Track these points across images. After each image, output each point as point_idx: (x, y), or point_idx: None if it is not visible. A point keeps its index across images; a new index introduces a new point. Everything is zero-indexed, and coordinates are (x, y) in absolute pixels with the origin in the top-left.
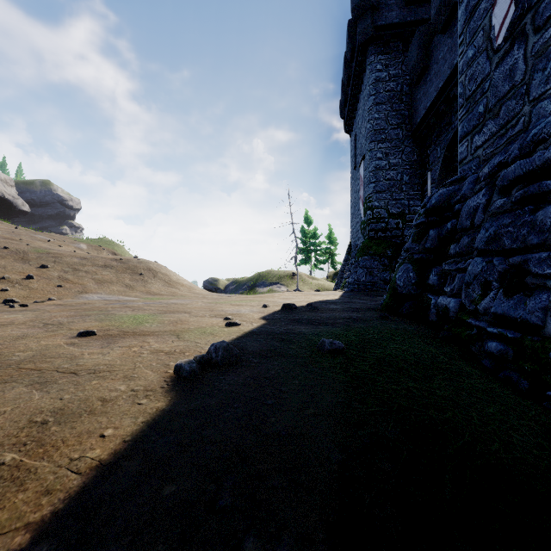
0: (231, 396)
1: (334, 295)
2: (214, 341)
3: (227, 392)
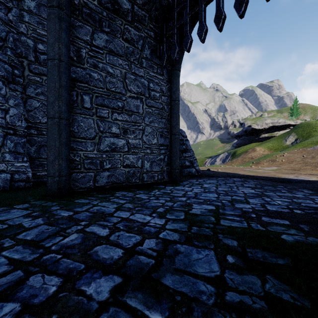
0: None
1: (273, 176)
2: None
3: None
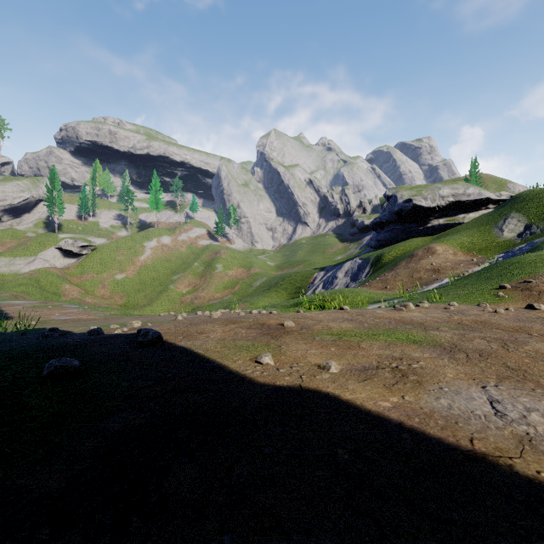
0: (101, 338)
1: None
2: (198, 345)
3: (106, 338)
